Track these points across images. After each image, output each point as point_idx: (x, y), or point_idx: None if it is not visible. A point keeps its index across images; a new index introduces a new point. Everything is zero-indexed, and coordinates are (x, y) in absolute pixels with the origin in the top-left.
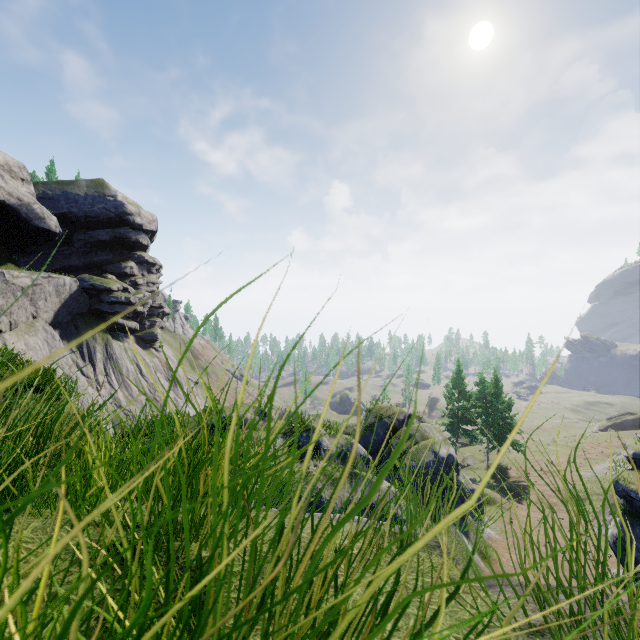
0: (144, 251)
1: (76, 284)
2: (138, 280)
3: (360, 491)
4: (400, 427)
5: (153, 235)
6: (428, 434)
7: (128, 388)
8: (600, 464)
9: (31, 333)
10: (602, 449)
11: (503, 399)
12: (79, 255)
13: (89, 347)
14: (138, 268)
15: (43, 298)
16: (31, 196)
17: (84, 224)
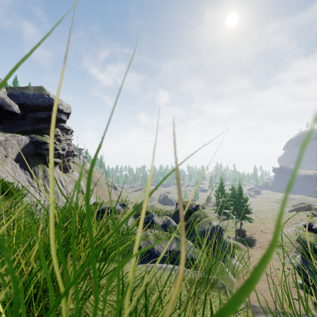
0: (64, 123)
1: (28, 139)
2: (61, 138)
3: (173, 244)
4: (193, 211)
5: (68, 115)
6: (207, 215)
7: (55, 193)
8: (289, 228)
9: (4, 165)
10: (290, 221)
11: (243, 197)
12: (30, 125)
13: (35, 172)
14: (61, 132)
15: (10, 147)
16: (4, 94)
17: (32, 109)
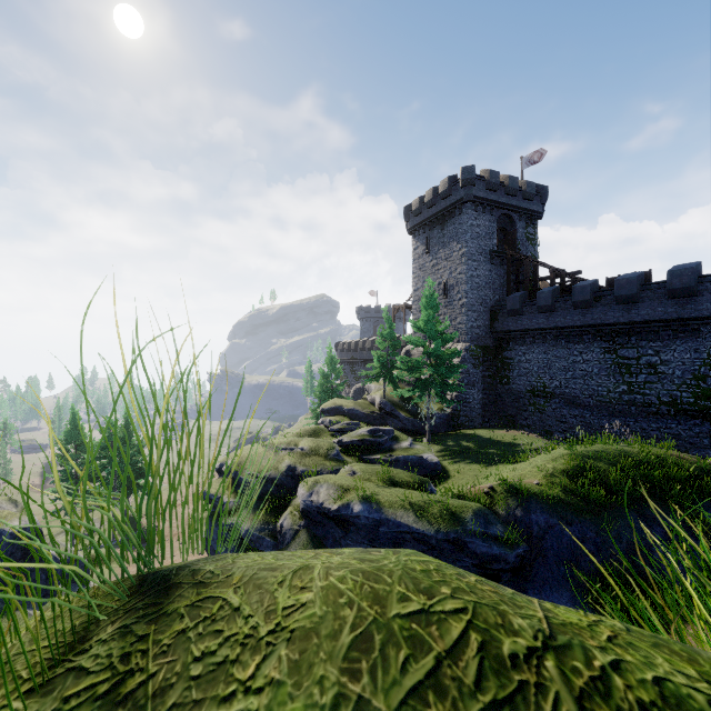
0: None
1: None
2: None
3: None
4: None
5: None
6: None
7: None
8: None
9: None
10: None
11: (131, 443)
12: None
13: None
14: None
15: None
16: None
17: None
